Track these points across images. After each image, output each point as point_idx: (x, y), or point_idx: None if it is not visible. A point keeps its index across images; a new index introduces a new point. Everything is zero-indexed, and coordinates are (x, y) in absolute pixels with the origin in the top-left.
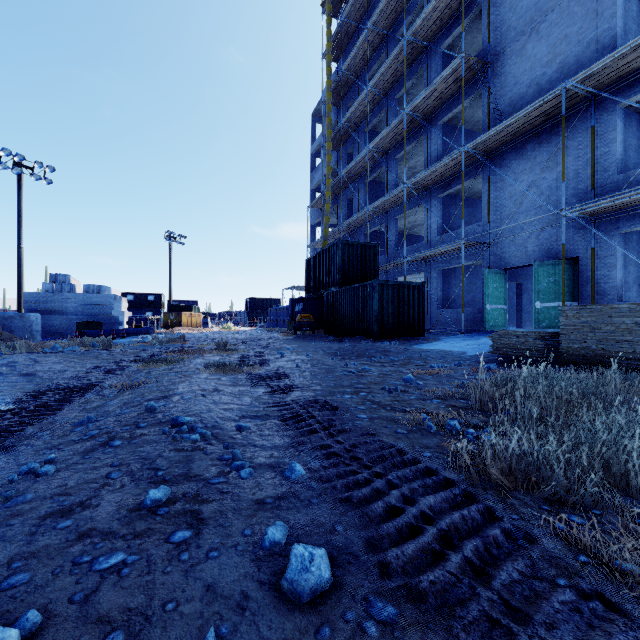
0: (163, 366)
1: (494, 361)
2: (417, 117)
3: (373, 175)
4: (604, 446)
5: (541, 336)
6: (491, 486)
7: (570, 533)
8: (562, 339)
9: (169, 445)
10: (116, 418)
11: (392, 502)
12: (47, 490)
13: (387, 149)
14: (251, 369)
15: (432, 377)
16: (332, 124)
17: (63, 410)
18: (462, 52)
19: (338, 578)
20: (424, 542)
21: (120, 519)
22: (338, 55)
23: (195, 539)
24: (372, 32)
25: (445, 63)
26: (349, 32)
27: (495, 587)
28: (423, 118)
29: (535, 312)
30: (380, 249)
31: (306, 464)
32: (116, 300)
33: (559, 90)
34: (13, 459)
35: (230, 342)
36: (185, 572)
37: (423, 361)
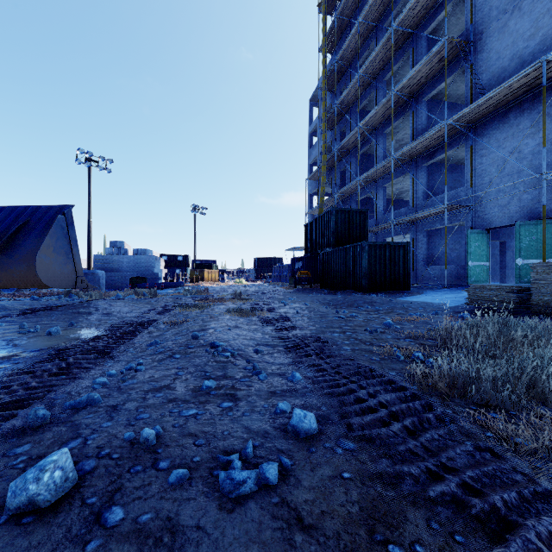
0: (196, 310)
1: (470, 311)
2: (403, 96)
3: (363, 149)
4: (532, 371)
5: (513, 290)
6: (436, 394)
7: (486, 422)
8: (533, 292)
9: (211, 359)
10: (173, 342)
11: (360, 396)
12: (144, 378)
13: (376, 126)
14: (261, 313)
15: (409, 323)
16: (327, 107)
17: (137, 336)
18: (445, 35)
19: (321, 428)
20: (378, 416)
21: (189, 395)
22: (332, 47)
23: (235, 407)
24: (362, 25)
25: (430, 45)
26: (342, 26)
27: (420, 440)
28: (409, 96)
29: (516, 268)
30: (370, 213)
31: (303, 374)
32: (156, 260)
33: (540, 63)
34: (118, 362)
35: (243, 293)
36: (232, 420)
37: (404, 310)
